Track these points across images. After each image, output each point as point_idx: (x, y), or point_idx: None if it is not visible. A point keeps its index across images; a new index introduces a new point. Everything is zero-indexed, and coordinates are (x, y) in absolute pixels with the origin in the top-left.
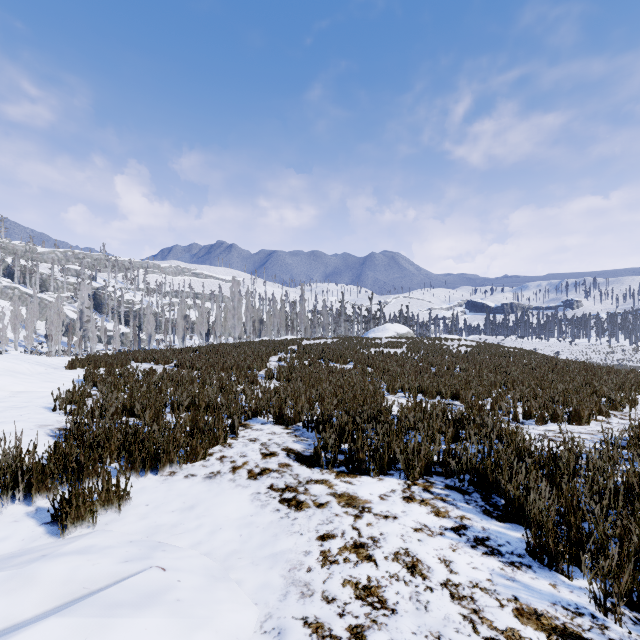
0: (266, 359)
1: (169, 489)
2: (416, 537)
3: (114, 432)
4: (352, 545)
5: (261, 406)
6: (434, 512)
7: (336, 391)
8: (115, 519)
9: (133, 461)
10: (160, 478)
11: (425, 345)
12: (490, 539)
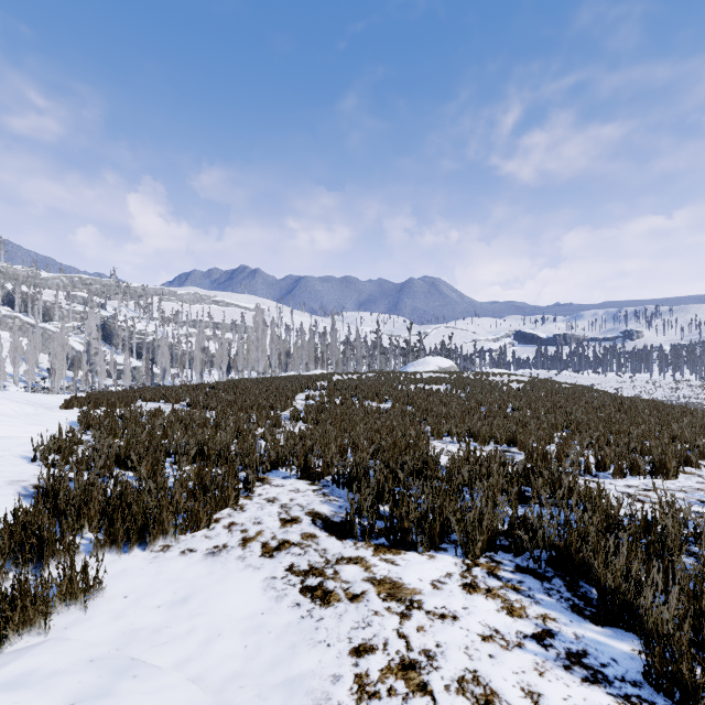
0: (292, 397)
1: (158, 572)
2: (486, 651)
3: (94, 494)
4: (398, 665)
5: (283, 456)
6: (506, 609)
7: (372, 436)
8: (79, 620)
9: (114, 533)
10: (149, 555)
11: (471, 381)
12: (588, 654)
